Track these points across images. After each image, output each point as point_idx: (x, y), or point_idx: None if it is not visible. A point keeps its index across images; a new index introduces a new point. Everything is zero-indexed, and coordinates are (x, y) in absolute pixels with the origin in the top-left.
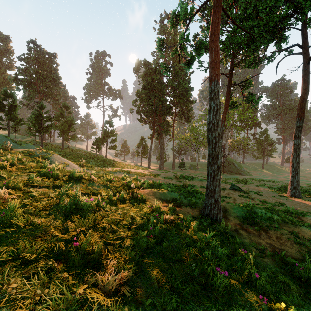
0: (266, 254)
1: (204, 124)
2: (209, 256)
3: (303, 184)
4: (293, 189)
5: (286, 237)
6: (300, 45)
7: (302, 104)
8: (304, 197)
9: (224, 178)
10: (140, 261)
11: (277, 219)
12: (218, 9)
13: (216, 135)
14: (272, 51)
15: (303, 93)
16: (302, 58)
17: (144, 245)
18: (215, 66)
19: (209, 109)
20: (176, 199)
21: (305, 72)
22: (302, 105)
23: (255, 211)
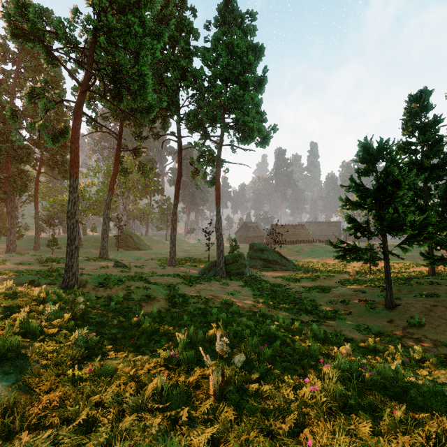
0: (101, 298)
1: (92, 184)
2: (47, 291)
3: (189, 254)
4: (171, 259)
5: (123, 288)
6: (175, 135)
7: (177, 186)
8: (179, 265)
9: (117, 256)
10: (4, 298)
11: (125, 280)
12: (79, 118)
13: (75, 222)
14: (153, 134)
15: (178, 176)
16: (178, 146)
17: (5, 294)
18: (74, 165)
19: (68, 199)
20: (34, 280)
21: (179, 159)
22: (178, 186)
23: (111, 277)
